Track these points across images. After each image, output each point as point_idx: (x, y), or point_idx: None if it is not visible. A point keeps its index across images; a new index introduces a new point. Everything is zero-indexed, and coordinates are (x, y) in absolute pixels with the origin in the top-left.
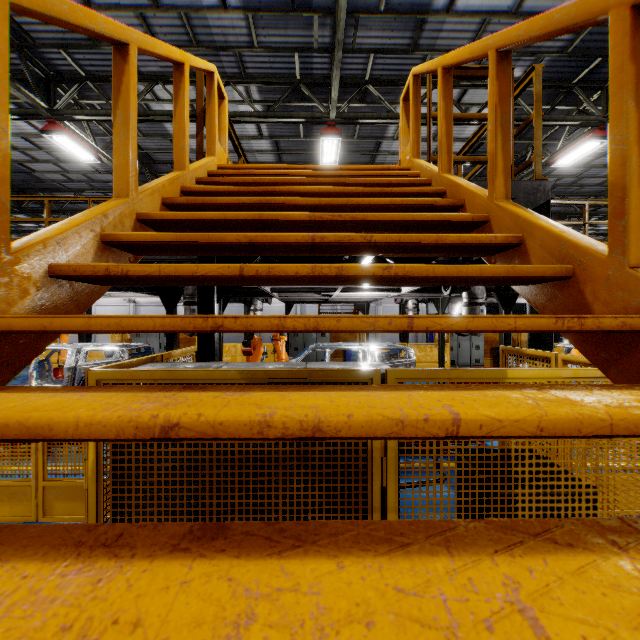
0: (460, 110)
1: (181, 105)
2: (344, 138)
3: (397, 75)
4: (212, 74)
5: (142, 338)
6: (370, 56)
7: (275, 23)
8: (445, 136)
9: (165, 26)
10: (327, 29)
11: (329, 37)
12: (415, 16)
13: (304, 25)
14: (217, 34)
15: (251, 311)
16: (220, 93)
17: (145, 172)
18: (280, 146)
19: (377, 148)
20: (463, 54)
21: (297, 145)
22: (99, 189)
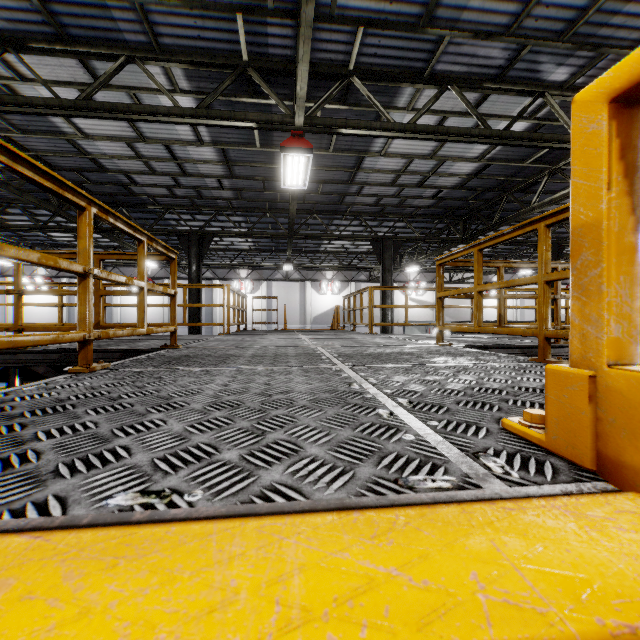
0: (483, 123)
1: None
2: (316, 150)
3: (395, 66)
4: None
5: None
6: (358, 30)
7: None
8: None
9: None
10: None
11: None
12: None
13: None
14: None
15: None
16: None
17: None
18: (229, 155)
19: (358, 164)
20: None
21: (252, 155)
22: None
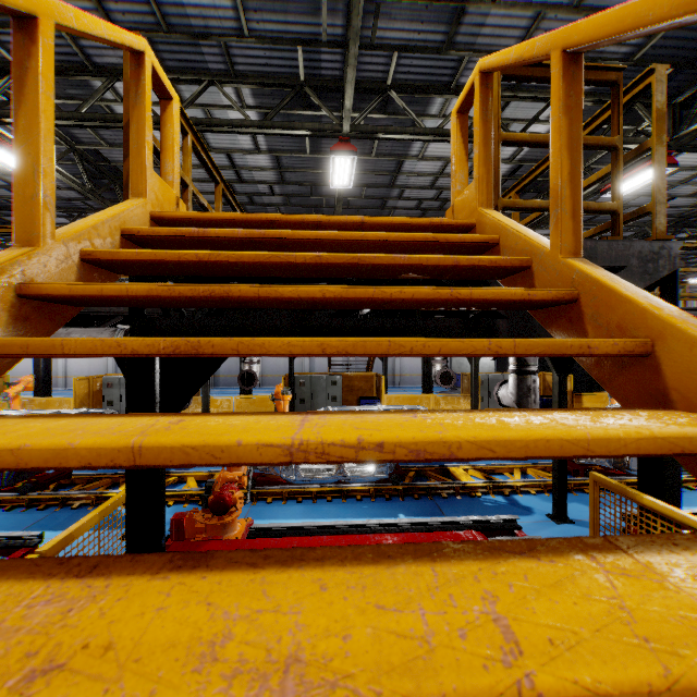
0: (502, 126)
1: (31, 106)
2: (359, 155)
3: (426, 80)
4: (140, 55)
5: (115, 389)
6: (393, 55)
7: (271, 5)
8: (568, 184)
9: (122, 2)
10: (339, 16)
11: (342, 27)
12: (452, 4)
13: (309, 9)
14: (194, 16)
15: (246, 364)
16: (162, 90)
17: (115, 189)
18: (282, 162)
19: (399, 168)
20: (645, 13)
21: (302, 162)
22: (60, 208)
